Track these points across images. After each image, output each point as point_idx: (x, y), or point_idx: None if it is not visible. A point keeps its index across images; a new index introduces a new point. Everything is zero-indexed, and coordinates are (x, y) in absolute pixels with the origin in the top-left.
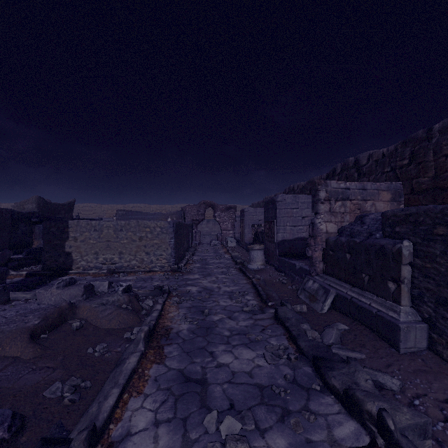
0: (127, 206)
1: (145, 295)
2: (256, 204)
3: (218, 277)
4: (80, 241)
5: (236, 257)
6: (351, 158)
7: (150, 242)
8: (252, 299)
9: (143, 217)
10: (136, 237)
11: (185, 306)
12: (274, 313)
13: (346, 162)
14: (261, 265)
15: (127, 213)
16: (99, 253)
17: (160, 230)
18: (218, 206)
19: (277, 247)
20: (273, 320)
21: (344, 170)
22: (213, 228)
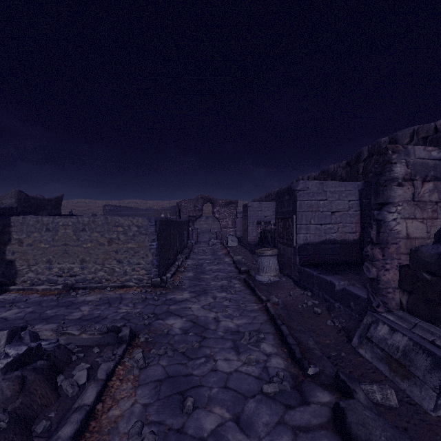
0: (122, 202)
1: (90, 342)
2: (258, 199)
3: (216, 297)
4: (27, 244)
5: (239, 263)
6: (383, 138)
7: (124, 246)
8: (274, 354)
9: (133, 213)
10: (104, 239)
11: (152, 379)
12: (328, 408)
13: (377, 143)
14: (274, 277)
15: (115, 208)
16: (52, 262)
17: (137, 230)
18: (217, 200)
19: (297, 253)
20: (334, 435)
21: (373, 154)
22: (213, 225)
